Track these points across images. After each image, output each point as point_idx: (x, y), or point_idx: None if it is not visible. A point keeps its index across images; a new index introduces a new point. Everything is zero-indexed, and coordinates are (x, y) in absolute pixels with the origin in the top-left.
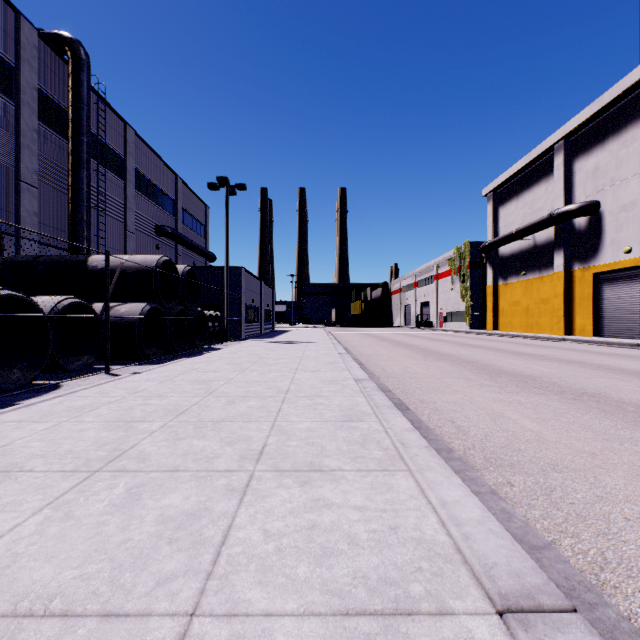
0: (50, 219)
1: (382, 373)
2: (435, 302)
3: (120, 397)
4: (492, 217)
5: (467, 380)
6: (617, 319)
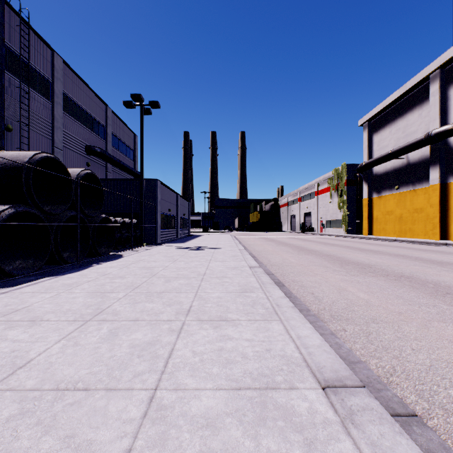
0: None
1: (319, 306)
2: (316, 212)
3: None
4: (367, 142)
5: None
6: None
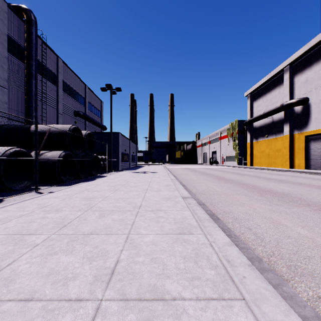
0: (15, 106)
1: (196, 191)
2: (219, 151)
3: (30, 211)
4: (250, 107)
5: (247, 196)
6: (318, 160)
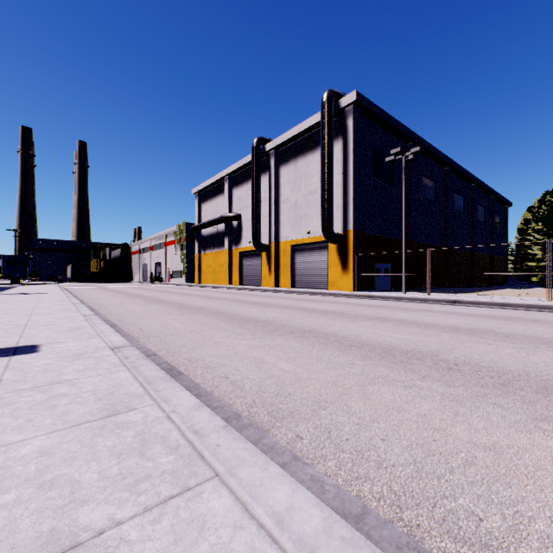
0: None
1: (94, 304)
2: (165, 263)
3: None
4: (198, 209)
5: (136, 303)
6: (247, 276)
